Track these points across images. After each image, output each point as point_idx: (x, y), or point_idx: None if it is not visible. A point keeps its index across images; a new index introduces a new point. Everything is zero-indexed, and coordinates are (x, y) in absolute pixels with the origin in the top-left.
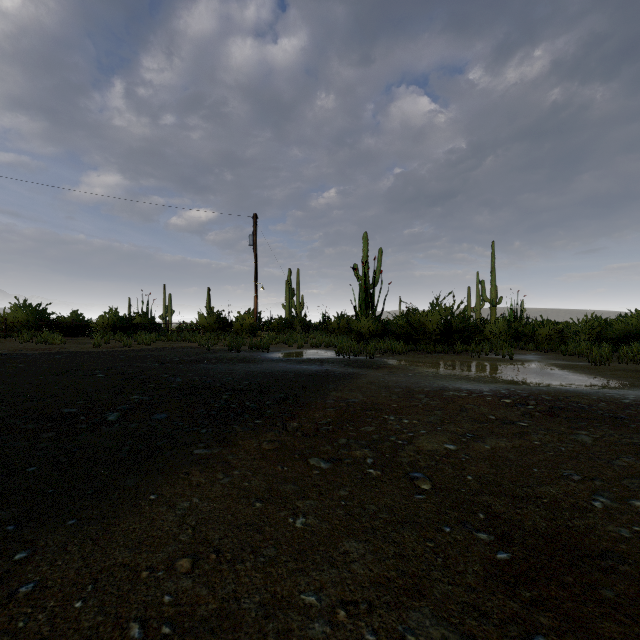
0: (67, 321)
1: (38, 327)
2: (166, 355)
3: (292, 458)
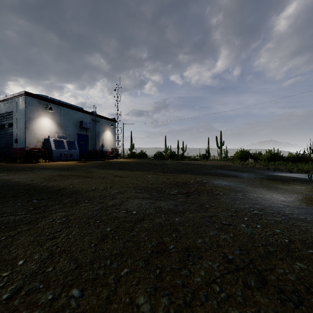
0: (255, 156)
1: (247, 158)
2: (234, 168)
3: (143, 173)
